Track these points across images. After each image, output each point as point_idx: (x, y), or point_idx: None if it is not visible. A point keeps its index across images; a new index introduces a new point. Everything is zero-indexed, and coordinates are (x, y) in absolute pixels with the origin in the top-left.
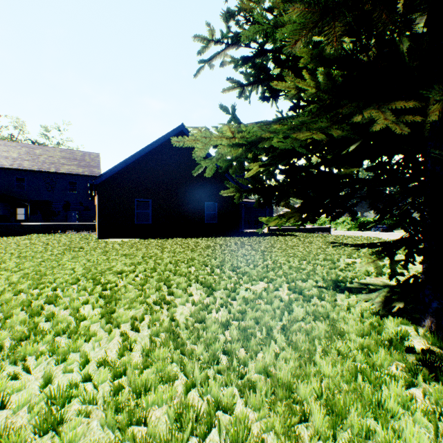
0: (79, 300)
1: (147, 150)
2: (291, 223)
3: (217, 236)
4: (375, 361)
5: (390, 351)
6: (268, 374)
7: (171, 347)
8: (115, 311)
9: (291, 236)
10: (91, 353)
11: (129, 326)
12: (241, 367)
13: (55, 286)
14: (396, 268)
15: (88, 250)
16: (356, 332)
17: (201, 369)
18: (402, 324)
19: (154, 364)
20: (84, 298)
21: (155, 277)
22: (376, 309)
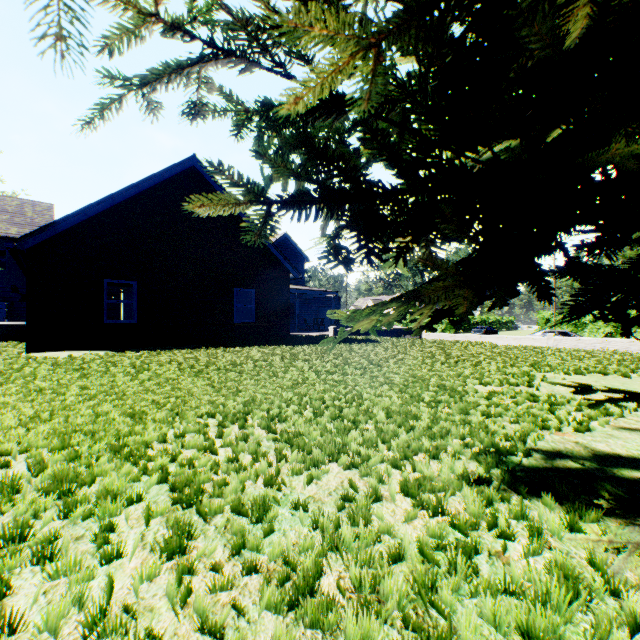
0: None
1: (128, 194)
2: None
3: (253, 344)
4: None
5: None
6: None
7: None
8: None
9: (370, 342)
10: None
11: None
12: None
13: None
14: None
15: None
16: None
17: None
18: None
19: None
20: None
21: (48, 470)
22: None
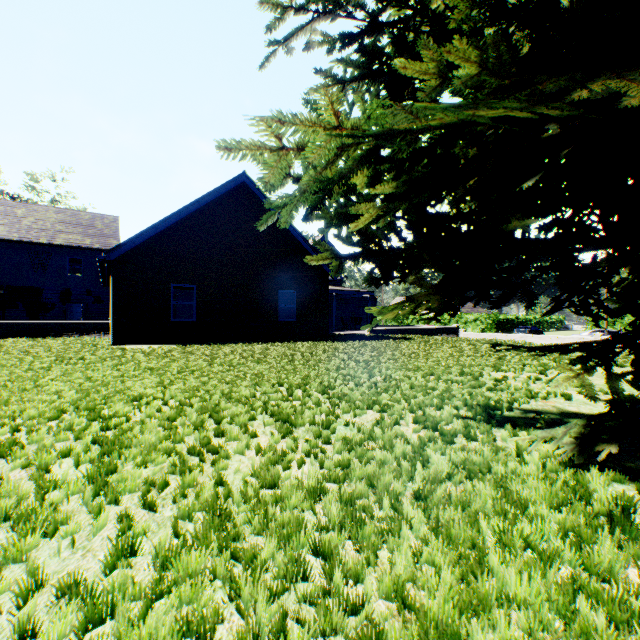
0: (54, 448)
1: (190, 210)
2: (402, 323)
3: (296, 340)
4: (597, 561)
5: (617, 538)
6: (407, 602)
7: (213, 546)
8: (116, 470)
9: (405, 340)
10: (51, 563)
11: (138, 499)
12: (349, 584)
13: (16, 425)
14: (621, 388)
15: (92, 363)
16: (546, 500)
17: (272, 597)
18: (613, 482)
19: (174, 591)
20: (65, 445)
21: (195, 405)
22: (566, 456)
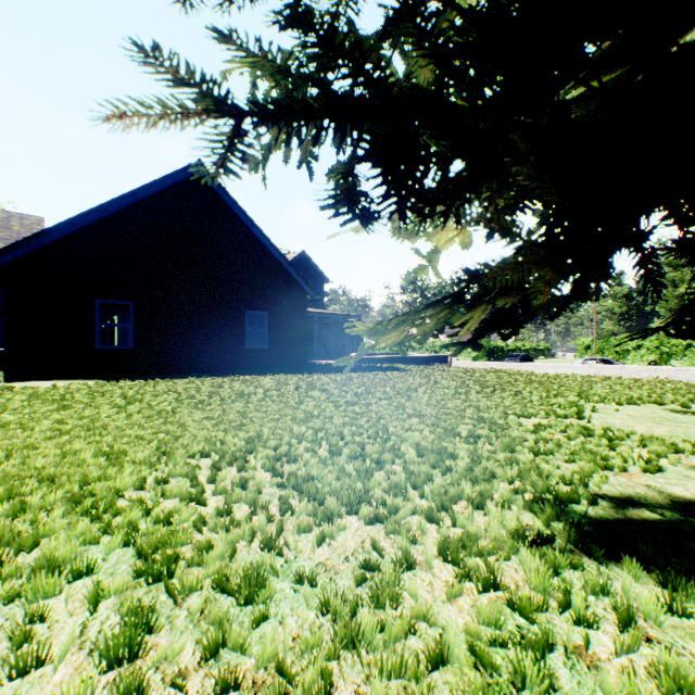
0: None
1: (124, 204)
2: (391, 350)
3: (265, 372)
4: None
5: None
6: None
7: None
8: None
9: (396, 370)
10: None
11: None
12: None
13: None
14: None
15: None
16: None
17: None
18: None
19: None
20: None
21: None
22: None
